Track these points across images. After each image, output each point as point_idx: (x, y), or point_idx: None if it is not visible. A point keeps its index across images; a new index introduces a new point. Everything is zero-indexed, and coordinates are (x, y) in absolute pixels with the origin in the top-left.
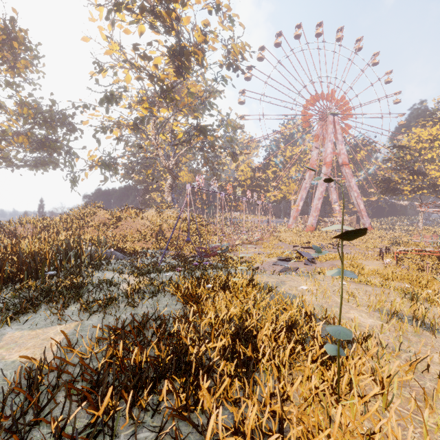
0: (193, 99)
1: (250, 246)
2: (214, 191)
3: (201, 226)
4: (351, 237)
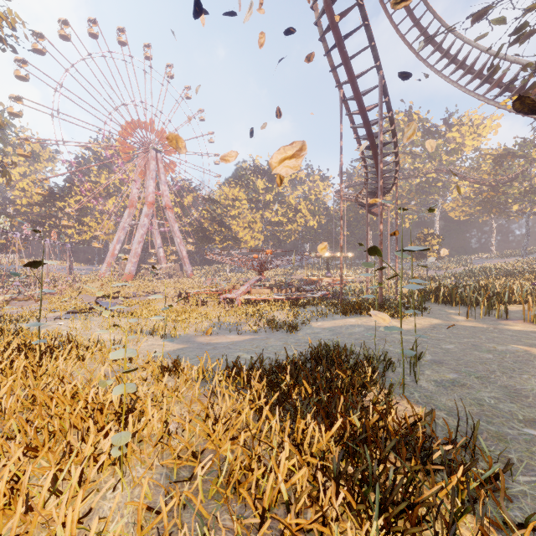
0: None
1: (29, 303)
2: None
3: None
4: (37, 266)
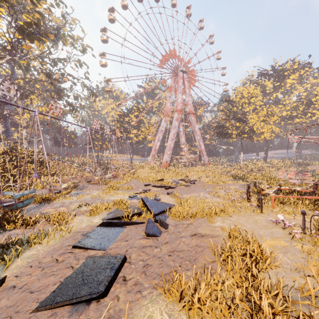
0: (38, 16)
1: (94, 187)
2: (8, 102)
3: (28, 163)
4: None
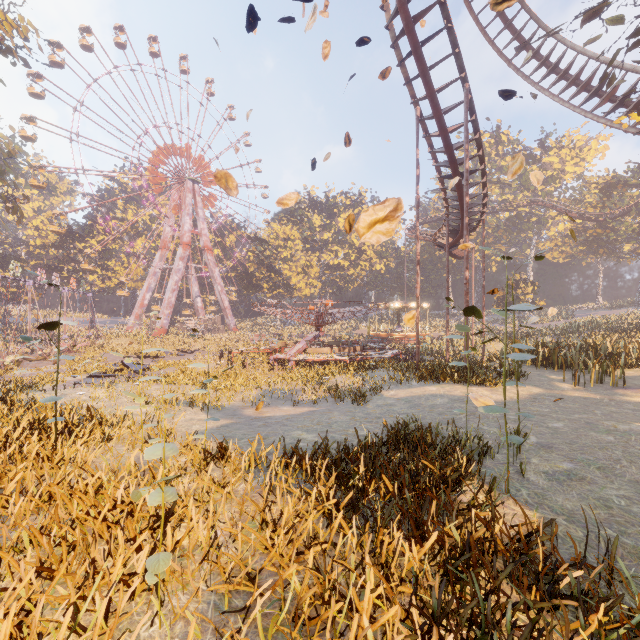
0: None
1: (43, 363)
2: None
3: None
4: (53, 328)
